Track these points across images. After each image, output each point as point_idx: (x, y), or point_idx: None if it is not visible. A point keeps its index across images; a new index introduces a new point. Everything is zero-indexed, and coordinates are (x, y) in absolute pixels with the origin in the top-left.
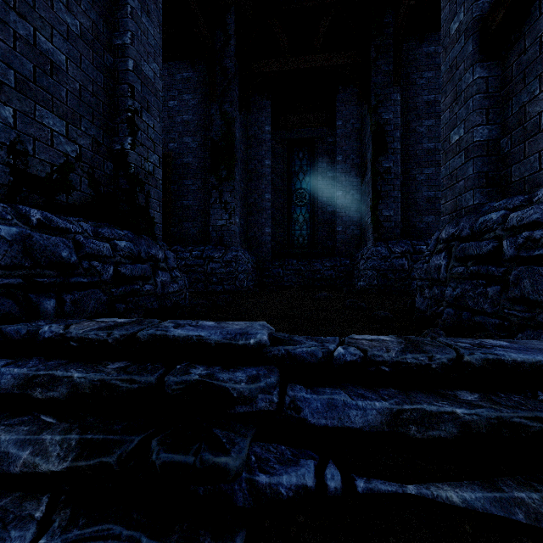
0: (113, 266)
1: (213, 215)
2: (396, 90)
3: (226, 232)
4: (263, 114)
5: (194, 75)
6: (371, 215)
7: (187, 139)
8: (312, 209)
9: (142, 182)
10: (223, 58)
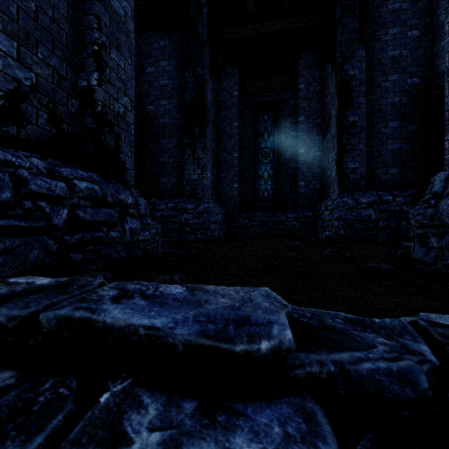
0: (68, 209)
1: (186, 170)
2: (362, 46)
3: (199, 185)
4: (231, 80)
5: (170, 43)
6: (336, 167)
7: (164, 102)
8: (276, 166)
9: (111, 123)
10: (196, 26)
